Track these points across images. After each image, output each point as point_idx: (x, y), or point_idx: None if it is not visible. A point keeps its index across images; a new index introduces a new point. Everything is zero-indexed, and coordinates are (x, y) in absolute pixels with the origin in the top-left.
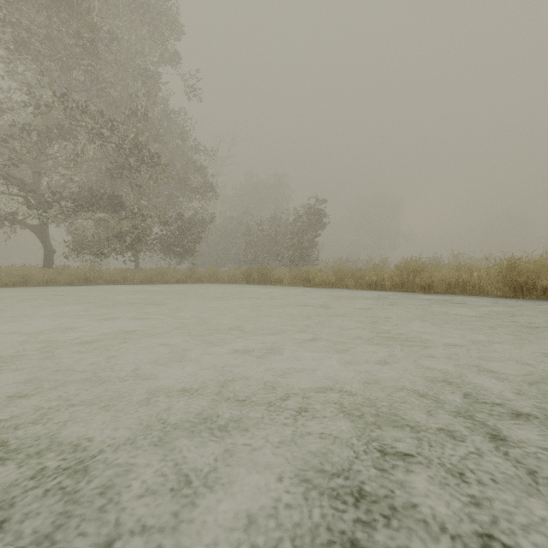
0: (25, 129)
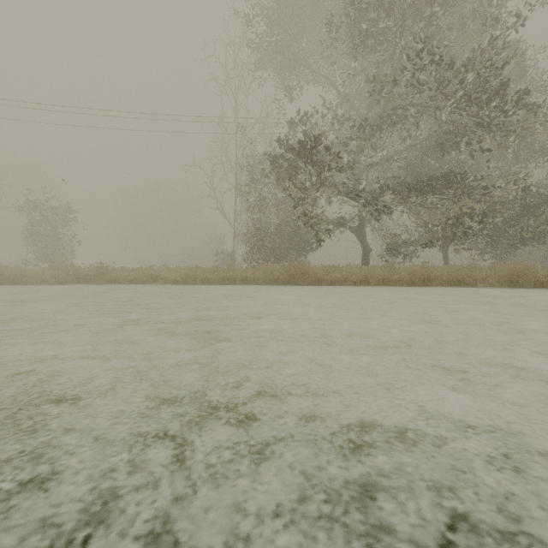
0: (360, 127)
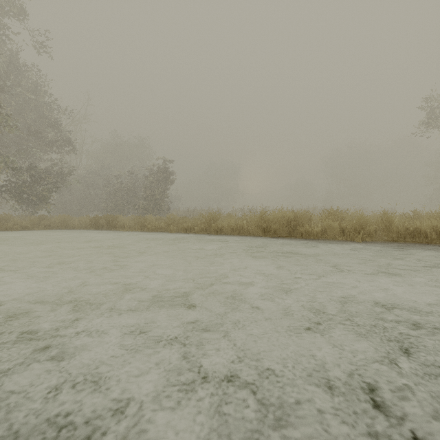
0: None
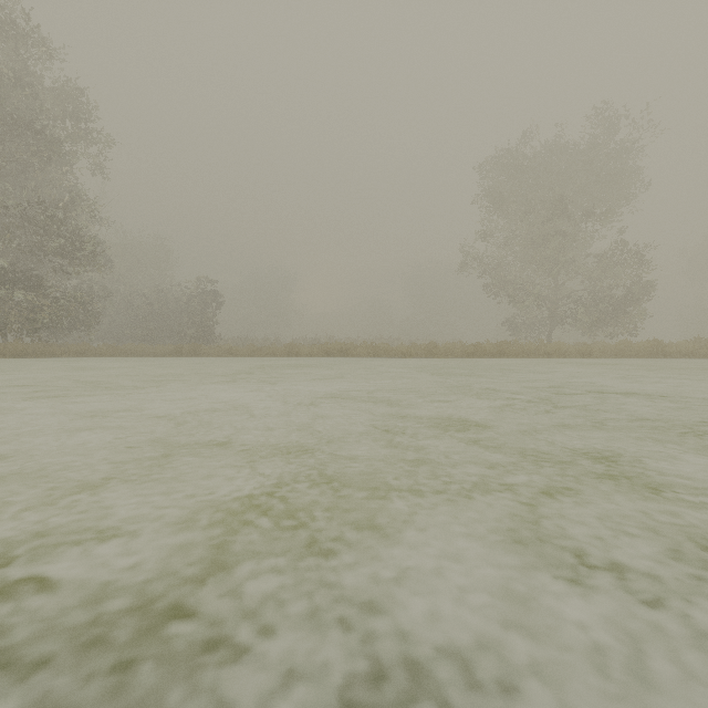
0: None
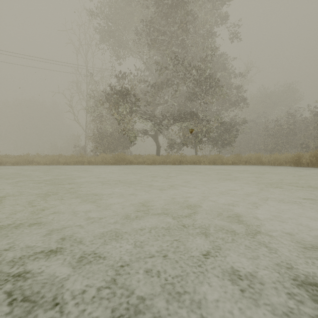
0: (152, 85)
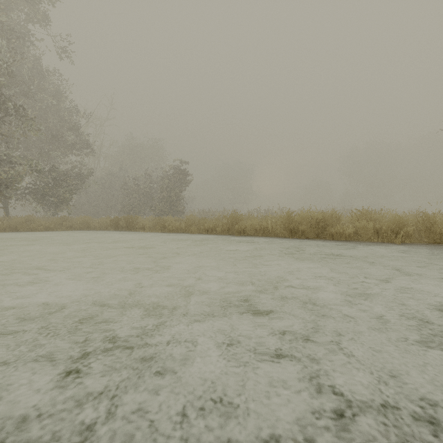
0: None
